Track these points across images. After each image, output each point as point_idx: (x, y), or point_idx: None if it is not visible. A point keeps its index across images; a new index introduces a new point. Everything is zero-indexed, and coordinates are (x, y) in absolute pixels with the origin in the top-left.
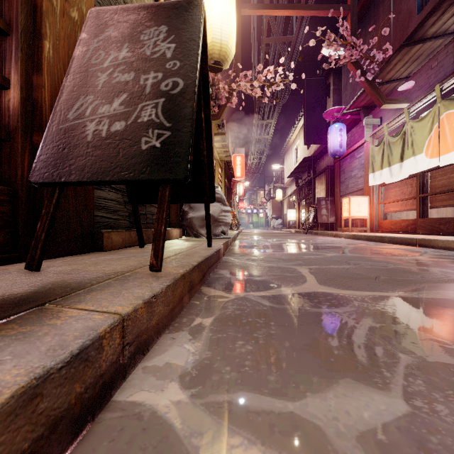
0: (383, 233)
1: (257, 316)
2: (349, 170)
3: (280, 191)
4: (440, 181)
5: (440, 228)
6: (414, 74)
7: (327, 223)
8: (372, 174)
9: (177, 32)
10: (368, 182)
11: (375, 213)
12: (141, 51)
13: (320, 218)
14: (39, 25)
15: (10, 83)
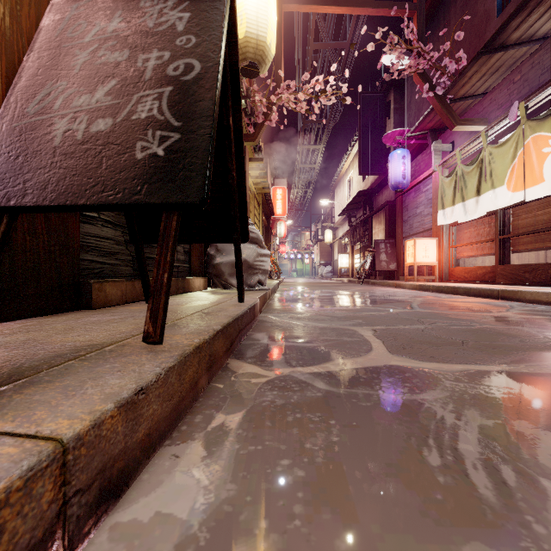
0: (455, 283)
1: (309, 408)
2: (413, 206)
3: (330, 231)
4: (525, 219)
5: (524, 277)
6: (493, 90)
7: (387, 271)
8: (441, 211)
9: None
10: (437, 221)
11: (445, 258)
12: (140, 21)
13: (378, 265)
14: None
15: None
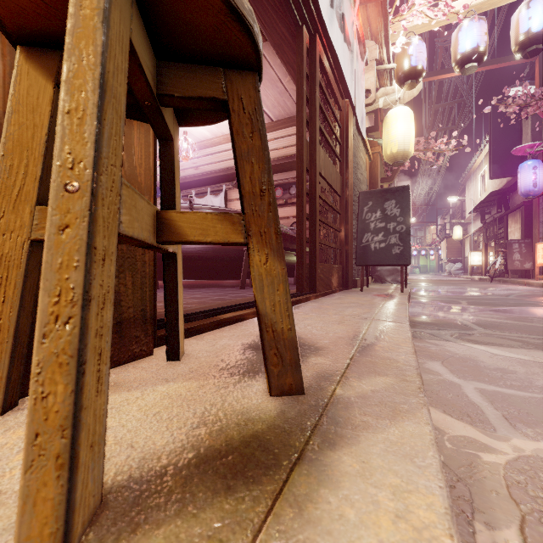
0: None
1: (436, 307)
2: None
3: (459, 228)
4: None
5: None
6: None
7: (522, 270)
8: None
9: (400, 203)
10: None
11: None
12: (385, 213)
13: (510, 264)
14: (347, 208)
15: (341, 230)
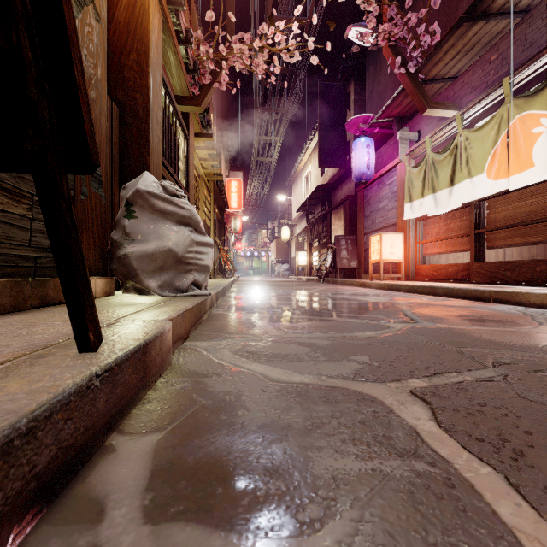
0: (425, 282)
1: None
2: (376, 201)
3: (287, 228)
4: (503, 212)
5: (505, 275)
6: (465, 72)
7: (347, 269)
8: (408, 204)
9: None
10: (403, 215)
11: (412, 255)
12: None
13: (339, 262)
14: None
15: None
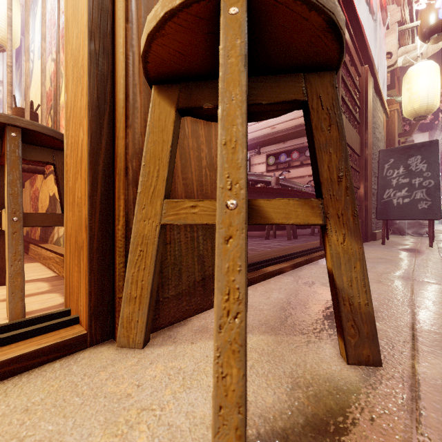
0: None
1: None
2: None
3: None
4: None
5: None
6: None
7: None
8: None
9: (426, 158)
10: None
11: None
12: (409, 169)
13: None
14: (366, 166)
15: (360, 187)
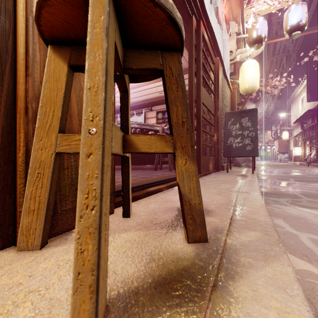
0: None
1: (275, 183)
2: None
3: (286, 132)
4: None
5: None
6: None
7: None
8: None
9: (251, 119)
10: None
11: None
12: (242, 125)
13: None
14: (218, 122)
15: (214, 136)
